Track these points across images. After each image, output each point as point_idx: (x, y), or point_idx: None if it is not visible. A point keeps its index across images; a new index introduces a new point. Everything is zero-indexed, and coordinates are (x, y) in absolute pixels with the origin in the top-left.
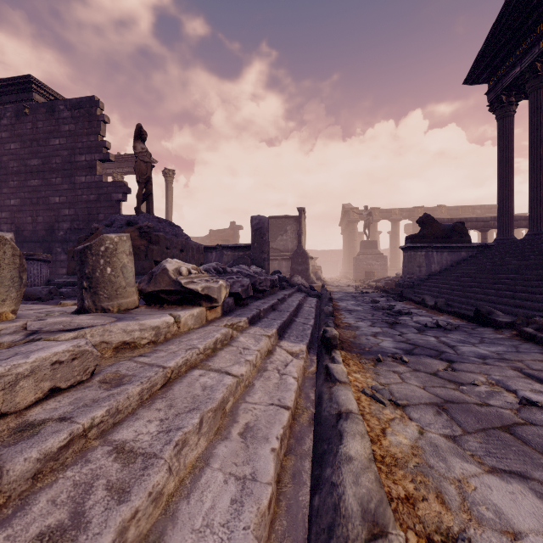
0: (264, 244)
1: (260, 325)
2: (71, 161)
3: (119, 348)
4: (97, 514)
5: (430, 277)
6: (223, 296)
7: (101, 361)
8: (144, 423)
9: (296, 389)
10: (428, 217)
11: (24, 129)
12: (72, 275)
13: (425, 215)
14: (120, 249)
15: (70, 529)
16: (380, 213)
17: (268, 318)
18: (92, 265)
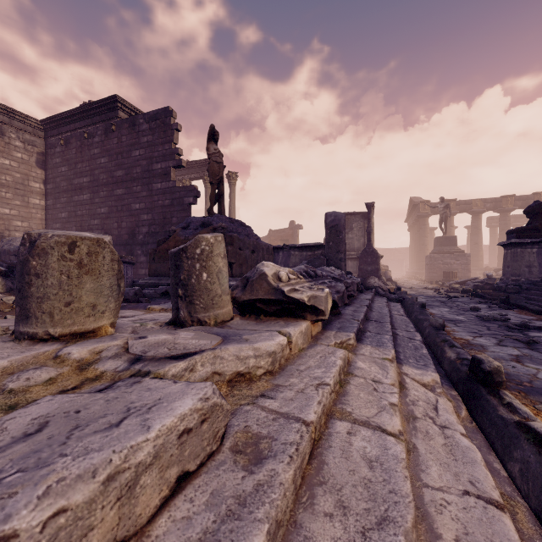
0: (340, 243)
1: (369, 342)
2: (149, 170)
3: (232, 381)
4: None
5: None
6: (329, 307)
7: None
8: None
9: (482, 461)
10: (540, 206)
11: (111, 144)
12: (153, 276)
13: (536, 204)
14: (215, 252)
15: None
16: (457, 205)
17: (371, 332)
18: (187, 271)
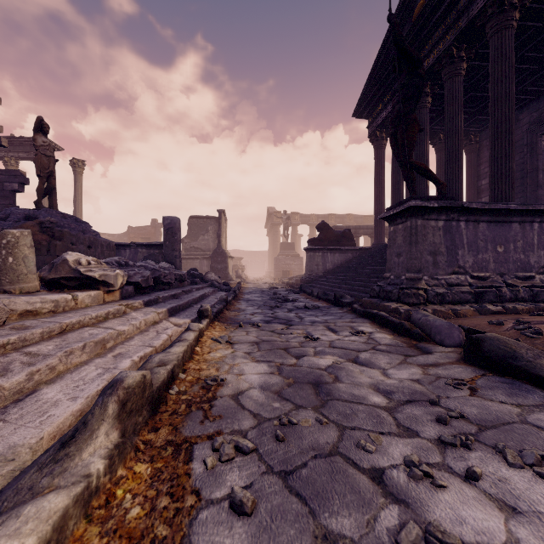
0: (175, 243)
1: (154, 306)
2: None
3: (23, 314)
4: (17, 369)
5: (325, 274)
6: (120, 282)
7: (9, 320)
8: (44, 346)
9: (165, 340)
10: (324, 224)
11: None
12: None
13: (322, 223)
14: (21, 243)
15: (3, 372)
16: (300, 218)
17: (165, 303)
18: None
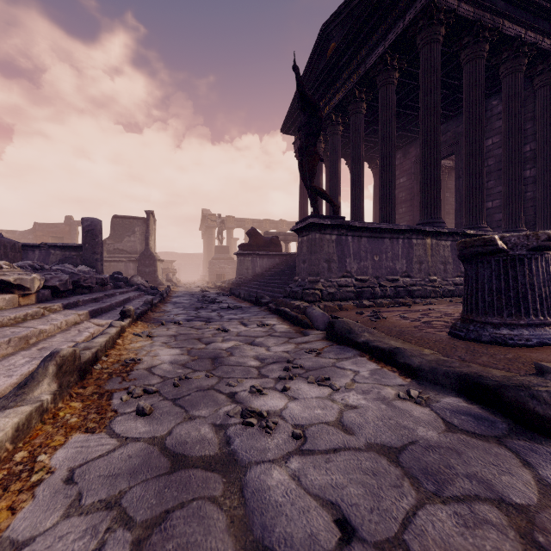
0: (96, 246)
1: (74, 309)
2: None
3: None
4: None
5: (254, 278)
6: (37, 286)
7: None
8: None
9: (88, 336)
10: (254, 230)
11: None
12: None
13: (252, 229)
14: None
15: None
16: (235, 221)
17: (86, 306)
18: None
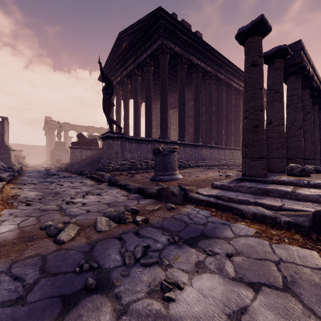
0: None
1: None
2: None
3: None
4: None
5: (81, 161)
6: None
7: None
8: None
9: None
10: (81, 134)
11: None
12: None
13: (80, 133)
14: None
15: None
16: (70, 126)
17: None
18: None
